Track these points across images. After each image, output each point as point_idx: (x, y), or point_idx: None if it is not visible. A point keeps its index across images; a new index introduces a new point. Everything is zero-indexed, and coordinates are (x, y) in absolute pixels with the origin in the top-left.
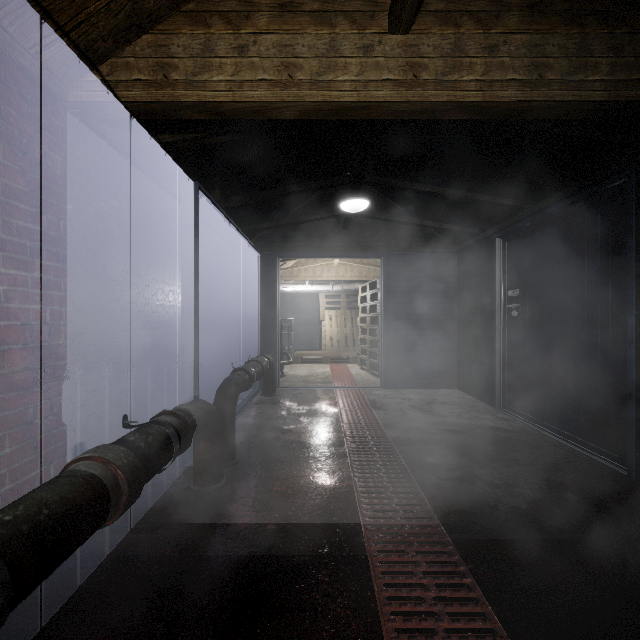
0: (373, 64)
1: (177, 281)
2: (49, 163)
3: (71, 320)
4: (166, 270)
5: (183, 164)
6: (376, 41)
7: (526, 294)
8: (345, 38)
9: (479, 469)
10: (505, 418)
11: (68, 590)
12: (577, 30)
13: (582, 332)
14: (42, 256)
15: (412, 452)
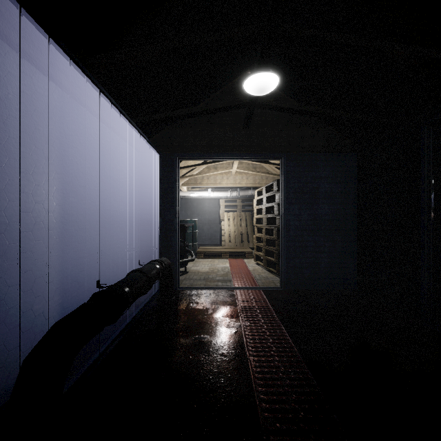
0: None
1: (1, 161)
2: None
3: None
4: None
5: None
6: None
7: None
8: None
9: None
10: None
11: None
12: None
13: None
14: None
15: None
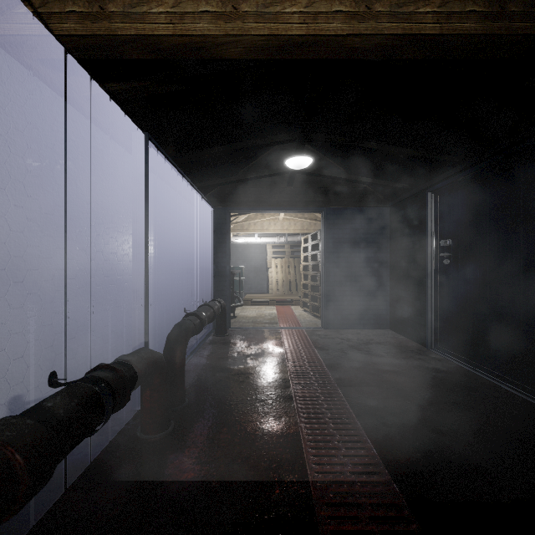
0: None
1: (132, 231)
2: None
3: (5, 268)
4: (120, 220)
5: (135, 117)
6: None
7: (458, 244)
8: None
9: (422, 413)
10: (438, 358)
11: None
12: None
13: (517, 279)
14: None
15: (355, 394)
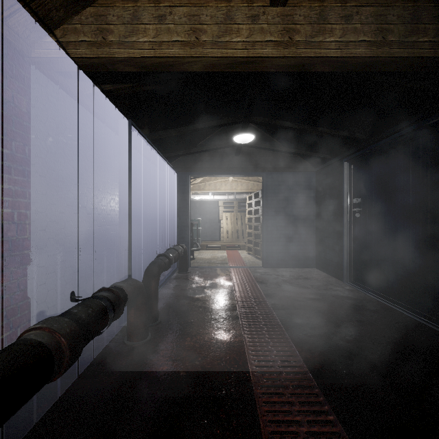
0: (259, 29)
1: (117, 192)
2: (16, 103)
3: (34, 220)
4: (108, 184)
5: (120, 107)
6: (261, 12)
7: (366, 201)
8: (238, 10)
9: (334, 328)
10: (351, 289)
11: (27, 426)
12: (411, 4)
13: (408, 228)
14: (11, 172)
15: (286, 315)
